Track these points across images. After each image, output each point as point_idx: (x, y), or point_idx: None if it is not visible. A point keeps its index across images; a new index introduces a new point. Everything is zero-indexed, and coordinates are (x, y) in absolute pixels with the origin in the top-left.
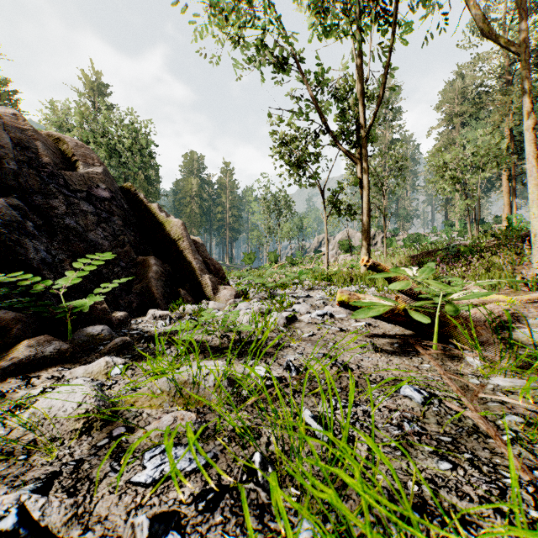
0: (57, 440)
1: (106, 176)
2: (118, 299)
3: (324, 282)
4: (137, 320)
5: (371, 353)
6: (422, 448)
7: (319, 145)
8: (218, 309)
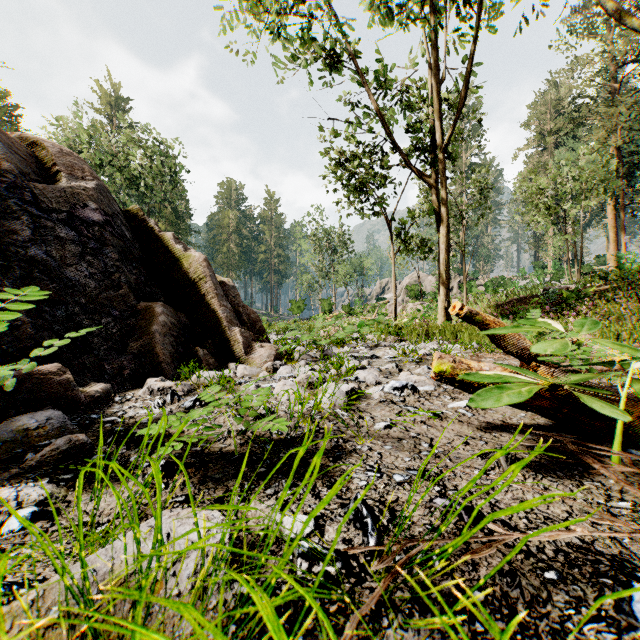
0: None
1: (100, 194)
2: (104, 363)
3: (393, 337)
4: (125, 396)
5: (504, 470)
6: None
7: (384, 163)
8: (249, 377)
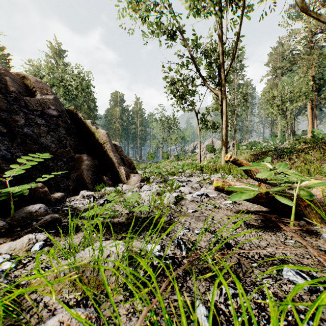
0: None
1: (55, 102)
2: (60, 183)
3: (199, 171)
4: (71, 199)
5: (243, 228)
6: None
7: (195, 85)
8: (128, 190)
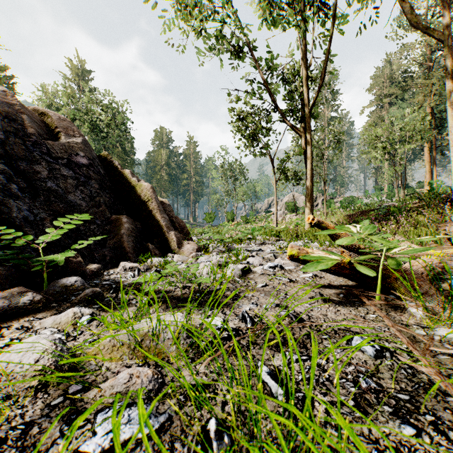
0: (12, 397)
1: (85, 146)
2: (94, 253)
3: (274, 238)
4: (109, 272)
5: (319, 303)
6: (381, 408)
7: (269, 121)
8: (181, 262)
